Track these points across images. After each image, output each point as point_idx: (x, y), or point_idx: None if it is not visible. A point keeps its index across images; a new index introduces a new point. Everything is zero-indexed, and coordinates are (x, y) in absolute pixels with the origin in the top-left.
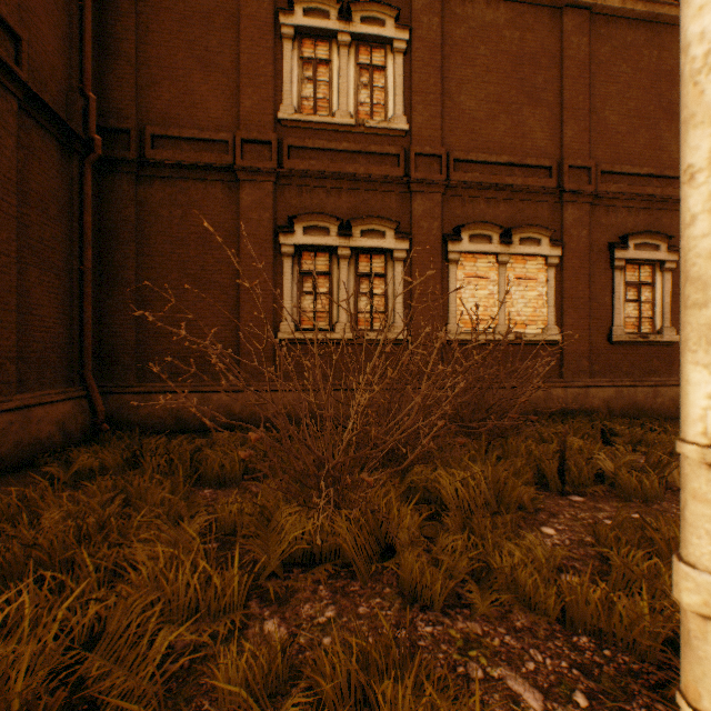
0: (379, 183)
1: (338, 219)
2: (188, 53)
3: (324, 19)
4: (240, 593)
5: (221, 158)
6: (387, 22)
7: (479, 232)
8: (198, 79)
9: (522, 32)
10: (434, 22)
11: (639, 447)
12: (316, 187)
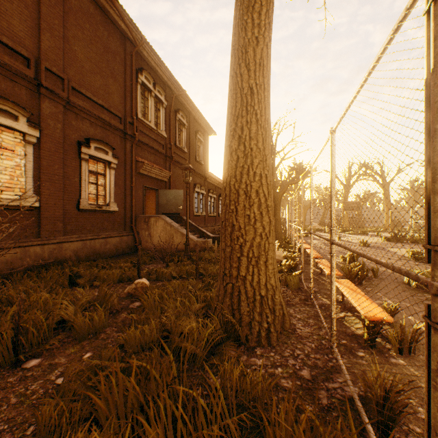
0: None
1: None
2: None
3: None
4: None
5: None
6: None
7: None
8: None
9: None
10: None
11: (96, 282)
12: None
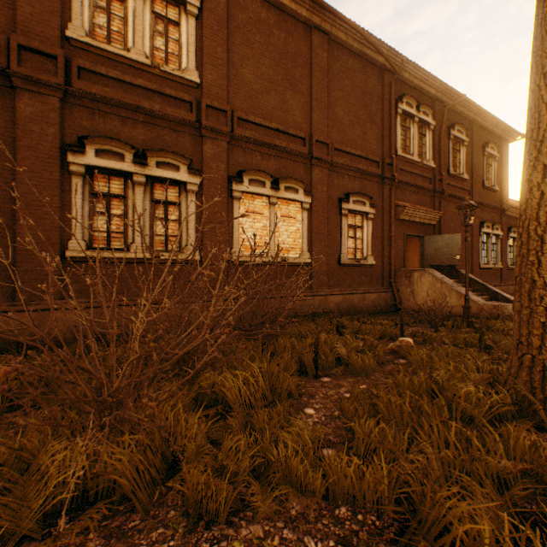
0: (174, 123)
1: (133, 147)
2: None
3: None
4: None
5: None
6: None
7: (256, 178)
8: None
9: (286, 35)
10: (222, 2)
11: (358, 334)
12: (110, 113)
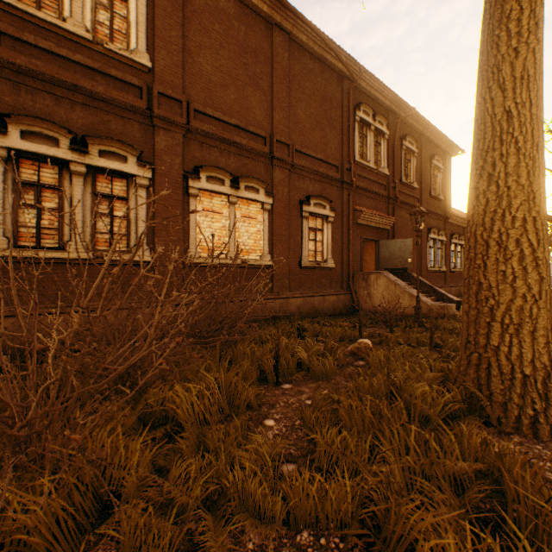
0: (121, 109)
1: (70, 132)
2: None
3: None
4: None
5: None
6: None
7: (215, 175)
8: None
9: (247, 29)
10: None
11: (319, 337)
12: (40, 90)
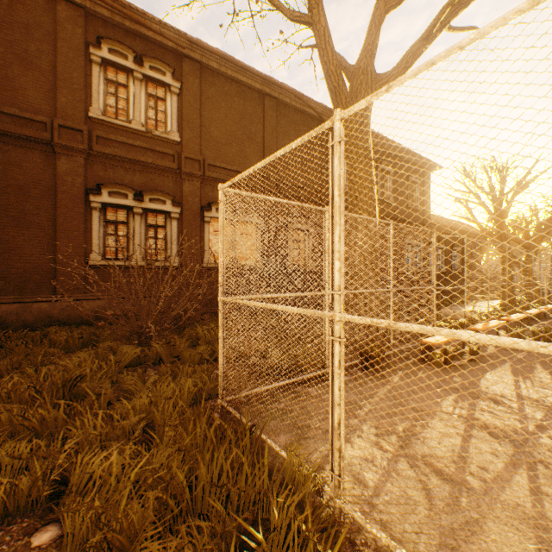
0: (162, 170)
1: (134, 189)
2: (8, 49)
3: (124, 59)
4: (116, 370)
5: (40, 134)
6: (167, 74)
7: None
8: (18, 71)
9: (245, 101)
10: (196, 82)
11: None
12: (117, 166)
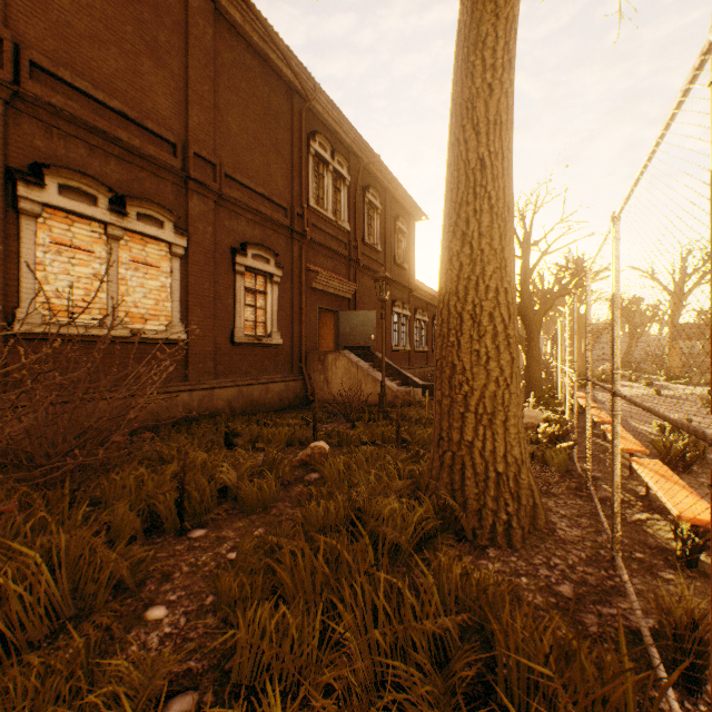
0: None
1: None
2: None
3: None
4: None
5: None
6: None
7: (78, 185)
8: None
9: None
10: None
11: (258, 444)
12: None
